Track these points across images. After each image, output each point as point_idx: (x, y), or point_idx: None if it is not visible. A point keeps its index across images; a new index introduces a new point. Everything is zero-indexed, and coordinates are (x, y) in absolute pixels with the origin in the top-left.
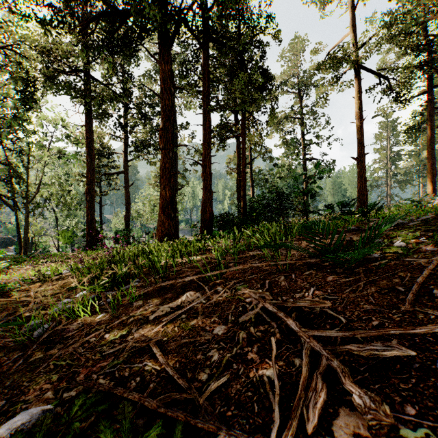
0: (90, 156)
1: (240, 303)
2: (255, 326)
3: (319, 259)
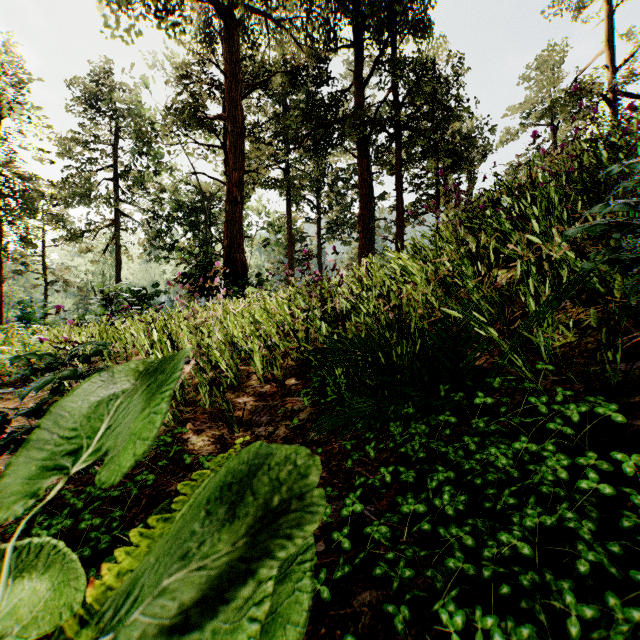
0: (291, 242)
1: None
2: None
3: None
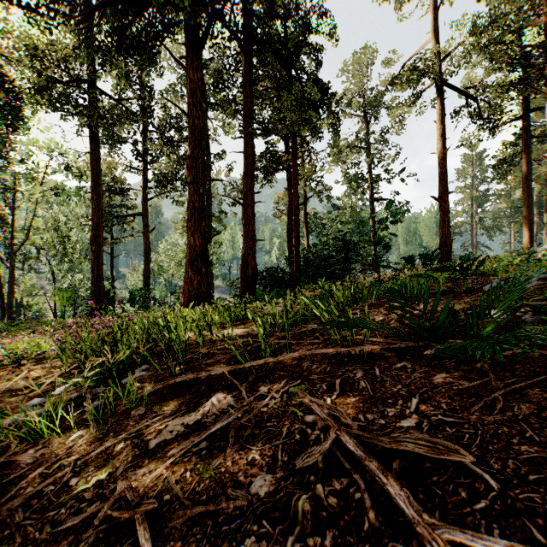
0: (97, 192)
1: (297, 424)
2: (325, 478)
3: (417, 344)
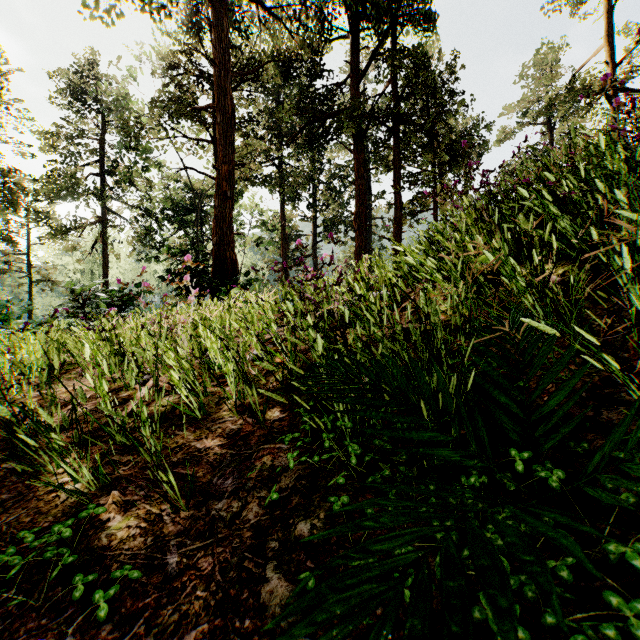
0: (285, 241)
1: None
2: None
3: None
